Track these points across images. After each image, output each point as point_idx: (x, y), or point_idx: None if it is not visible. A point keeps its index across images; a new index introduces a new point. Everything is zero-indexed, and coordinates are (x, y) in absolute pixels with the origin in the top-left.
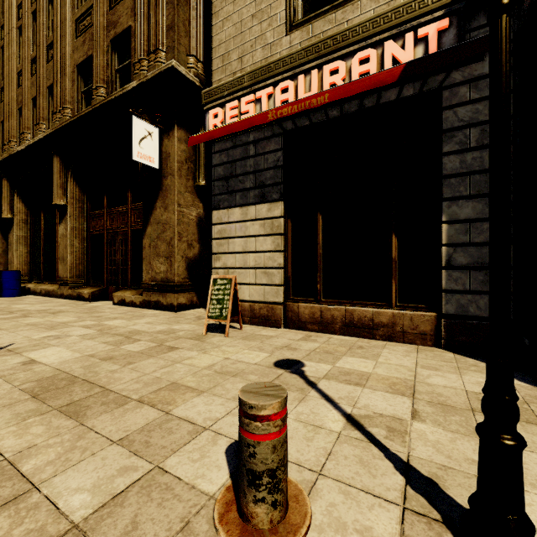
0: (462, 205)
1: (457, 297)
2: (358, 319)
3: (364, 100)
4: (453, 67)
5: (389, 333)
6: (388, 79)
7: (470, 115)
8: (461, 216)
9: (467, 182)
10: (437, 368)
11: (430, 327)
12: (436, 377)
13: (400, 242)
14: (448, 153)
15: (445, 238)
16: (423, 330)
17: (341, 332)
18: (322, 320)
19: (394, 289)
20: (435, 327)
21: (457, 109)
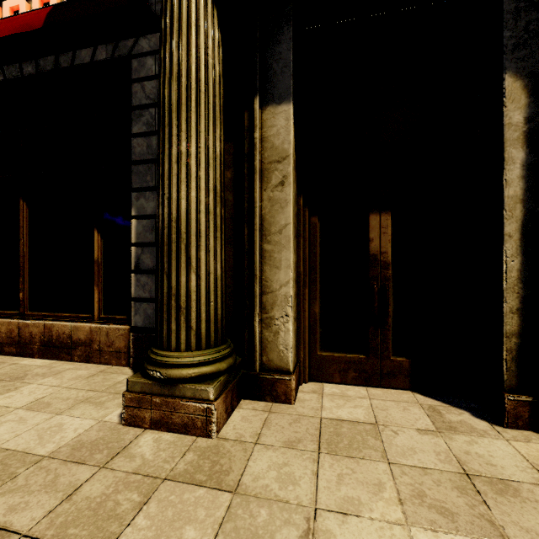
0: (149, 197)
1: (145, 306)
2: (57, 336)
3: (60, 57)
4: (141, 33)
5: (87, 352)
6: (34, 22)
7: (156, 92)
8: (148, 210)
9: (153, 171)
10: (48, 406)
11: (125, 343)
12: (9, 424)
13: (105, 240)
14: (139, 135)
15: (135, 236)
16: (118, 346)
17: (40, 354)
18: (20, 340)
19: (97, 297)
20: (128, 343)
21: (145, 83)
